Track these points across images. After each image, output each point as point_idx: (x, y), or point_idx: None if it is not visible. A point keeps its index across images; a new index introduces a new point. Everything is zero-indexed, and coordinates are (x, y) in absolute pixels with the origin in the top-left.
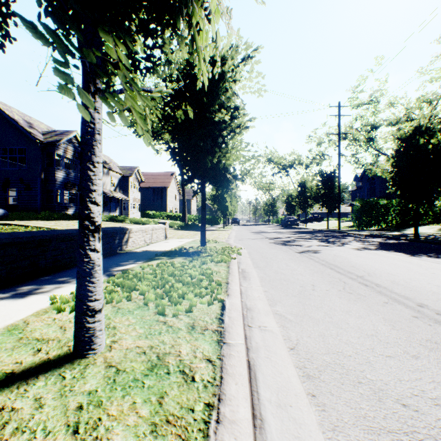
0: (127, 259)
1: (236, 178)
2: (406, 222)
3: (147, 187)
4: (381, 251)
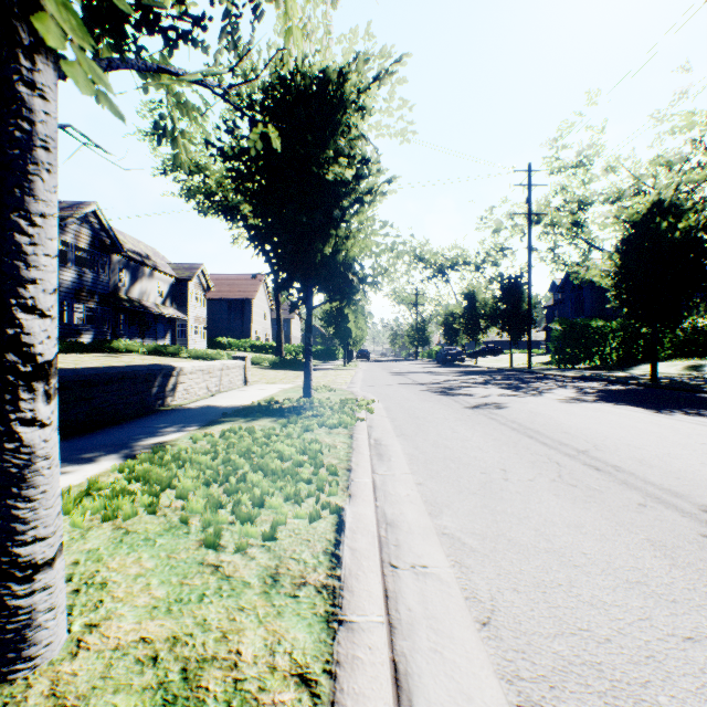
0: (169, 422)
1: (365, 282)
2: (632, 357)
3: (219, 298)
4: (605, 405)
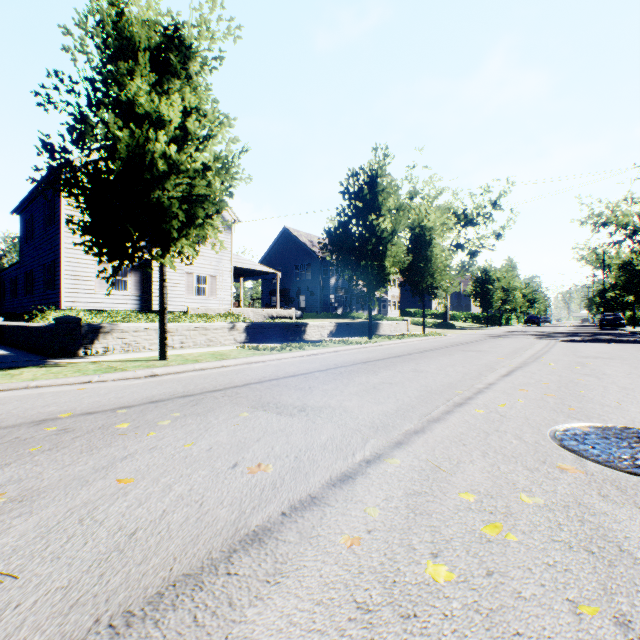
0: (379, 335)
1: (444, 292)
2: None
3: None
4: (551, 340)
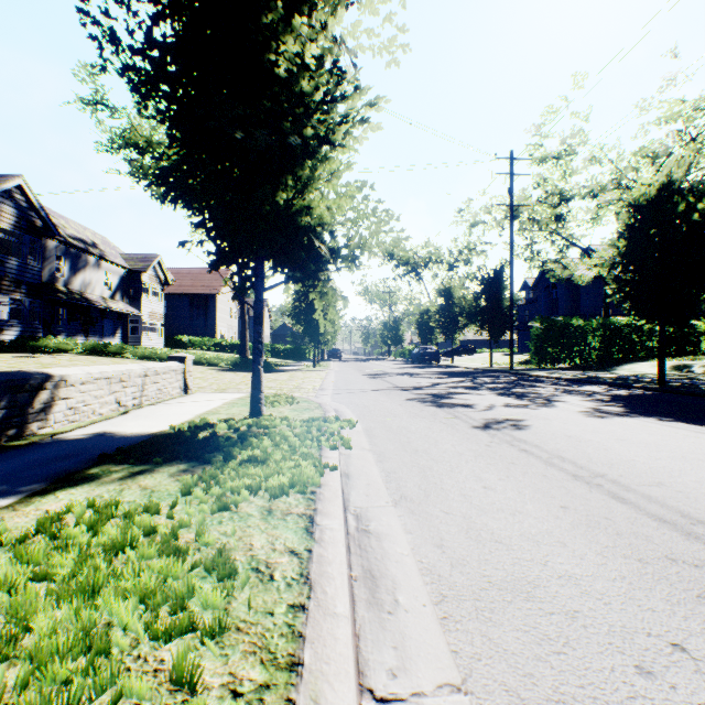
0: None
1: (337, 255)
2: (612, 356)
3: (180, 293)
4: (649, 421)
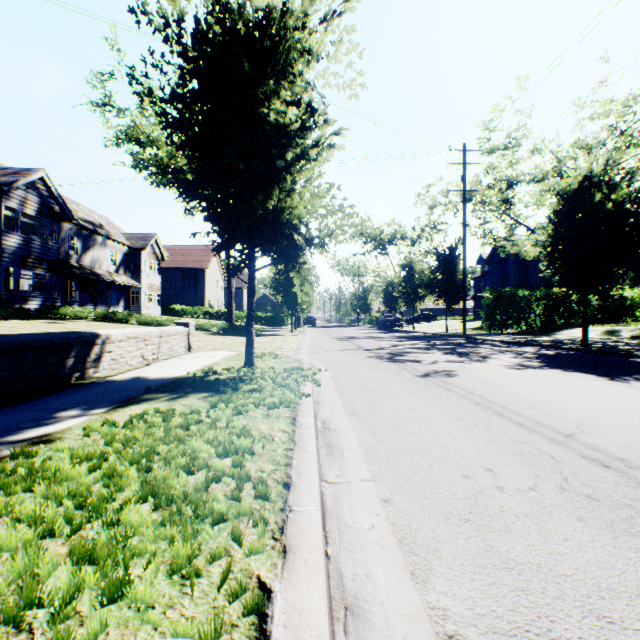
0: (75, 402)
1: (311, 244)
2: (554, 323)
3: (173, 267)
4: (555, 372)
